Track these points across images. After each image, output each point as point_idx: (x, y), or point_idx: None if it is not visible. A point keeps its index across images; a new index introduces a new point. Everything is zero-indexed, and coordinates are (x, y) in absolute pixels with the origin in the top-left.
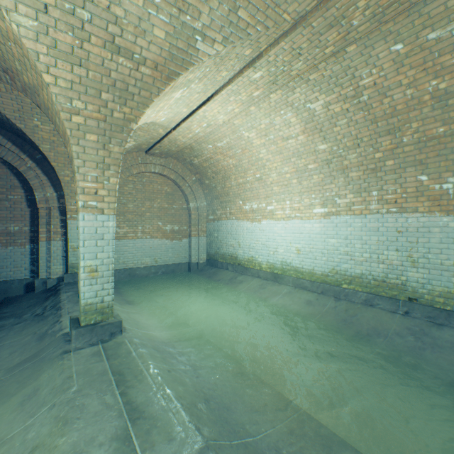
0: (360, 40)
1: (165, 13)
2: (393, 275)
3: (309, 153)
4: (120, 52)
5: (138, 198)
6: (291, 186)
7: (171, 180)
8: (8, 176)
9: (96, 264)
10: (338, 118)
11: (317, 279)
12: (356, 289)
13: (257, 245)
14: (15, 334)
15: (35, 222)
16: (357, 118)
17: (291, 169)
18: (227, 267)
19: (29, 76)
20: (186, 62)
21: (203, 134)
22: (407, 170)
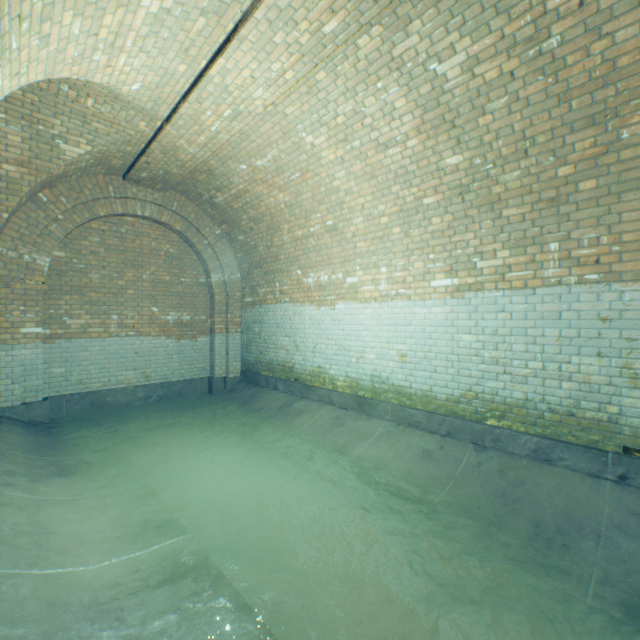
0: None
1: None
2: (591, 403)
3: (427, 174)
4: None
5: (111, 262)
6: (390, 240)
7: (176, 233)
8: None
9: None
10: (491, 94)
11: (438, 407)
12: (515, 429)
13: (329, 346)
14: None
15: None
16: (529, 93)
17: (392, 207)
18: (276, 384)
19: None
20: None
21: (228, 137)
22: (624, 198)
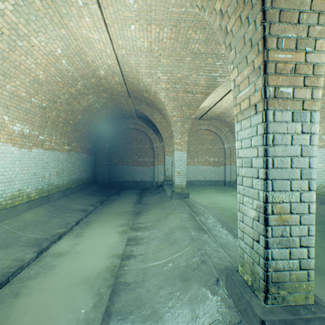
0: None
1: (204, 76)
2: None
3: None
4: (188, 93)
5: (195, 143)
6: None
7: (213, 132)
8: (144, 138)
9: (179, 170)
10: None
11: None
12: None
13: None
14: (152, 197)
15: (153, 157)
16: None
17: None
18: None
19: (160, 106)
20: (213, 87)
21: (229, 106)
22: None
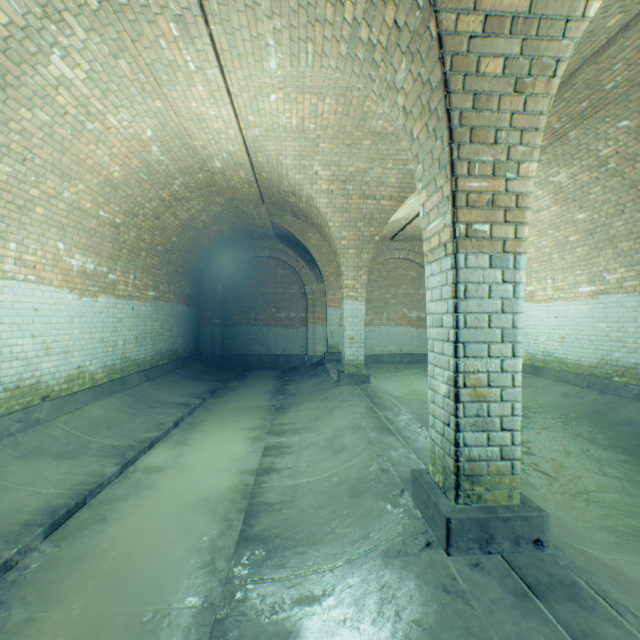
0: (578, 127)
1: (395, 169)
2: None
3: (567, 224)
4: (368, 198)
5: (383, 285)
6: (551, 262)
7: (416, 264)
8: (289, 275)
9: (353, 334)
10: (589, 186)
11: (583, 371)
12: (629, 383)
13: None
14: (304, 382)
15: (305, 310)
16: (611, 185)
17: (550, 242)
18: None
19: (318, 221)
20: (412, 188)
21: None
22: None
